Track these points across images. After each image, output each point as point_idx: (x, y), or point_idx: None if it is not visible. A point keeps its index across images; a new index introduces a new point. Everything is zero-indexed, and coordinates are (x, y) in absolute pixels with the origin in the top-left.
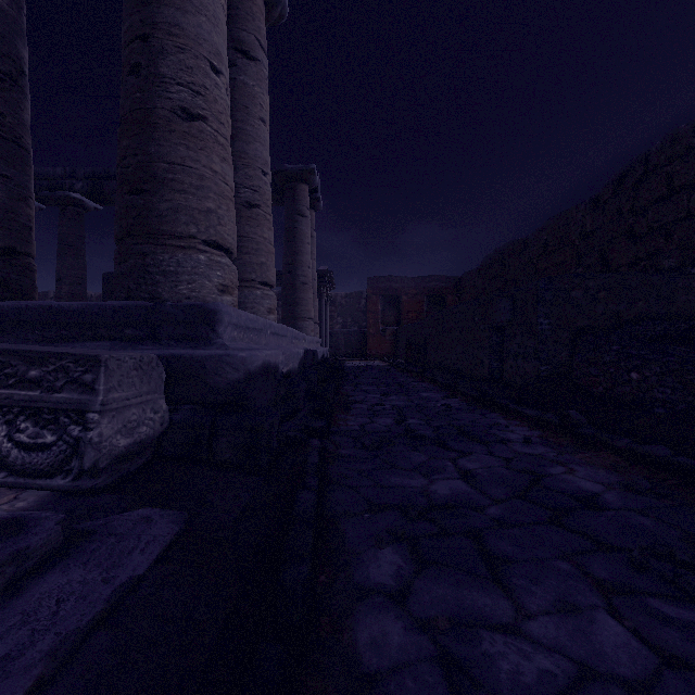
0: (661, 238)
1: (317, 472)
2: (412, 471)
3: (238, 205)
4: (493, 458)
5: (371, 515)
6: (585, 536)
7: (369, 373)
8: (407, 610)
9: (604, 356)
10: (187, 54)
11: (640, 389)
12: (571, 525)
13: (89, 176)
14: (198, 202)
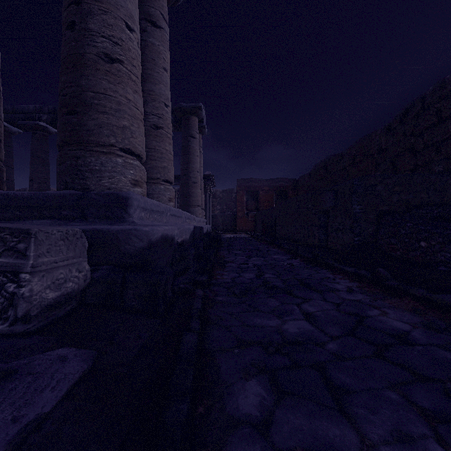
0: (433, 152)
1: (200, 316)
2: (269, 314)
3: (148, 127)
4: (327, 303)
5: (240, 350)
6: (405, 368)
7: (238, 242)
8: (270, 441)
9: (400, 230)
10: (108, 15)
11: (427, 253)
12: (392, 358)
13: (51, 111)
14: (116, 121)
